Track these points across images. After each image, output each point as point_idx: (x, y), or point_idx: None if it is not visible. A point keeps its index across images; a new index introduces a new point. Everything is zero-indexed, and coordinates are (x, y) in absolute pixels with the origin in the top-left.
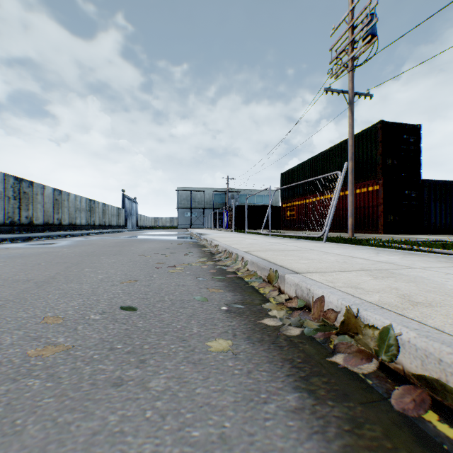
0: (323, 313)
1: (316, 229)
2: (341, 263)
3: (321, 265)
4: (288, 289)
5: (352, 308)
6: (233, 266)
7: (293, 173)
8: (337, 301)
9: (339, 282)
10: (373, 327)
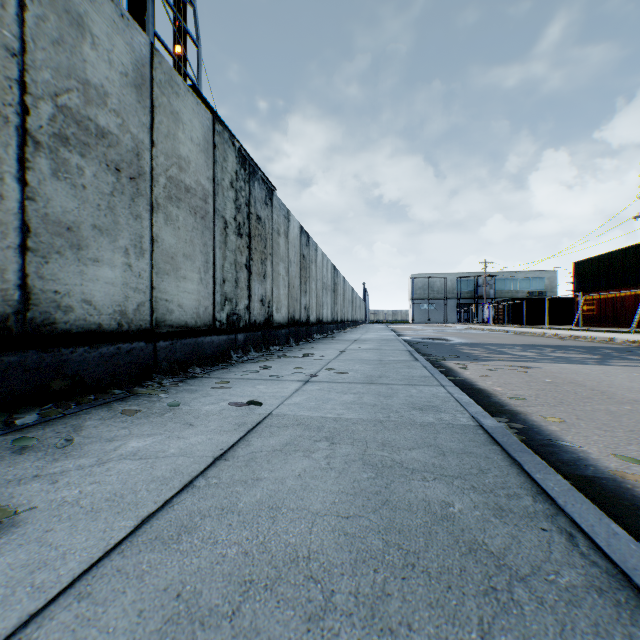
0: (627, 342)
1: (624, 326)
2: (635, 337)
3: (627, 337)
4: (617, 341)
5: (633, 340)
6: (585, 340)
7: (591, 263)
8: (630, 340)
9: (632, 338)
10: (636, 341)
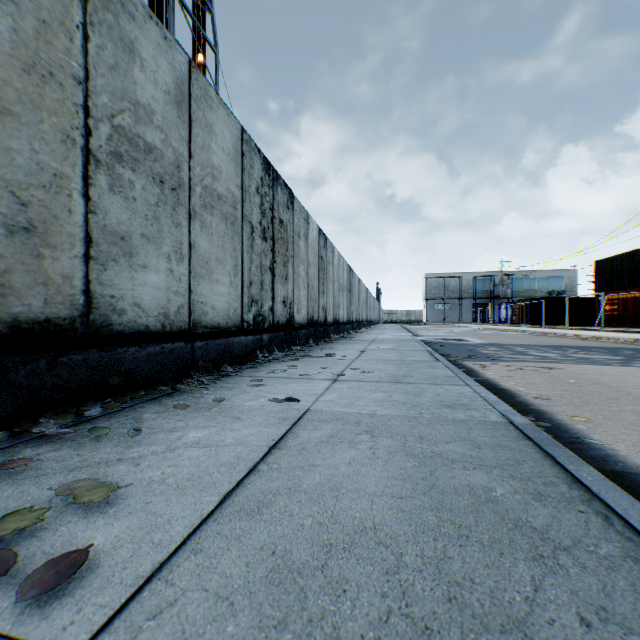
0: None
1: None
2: None
3: None
4: None
5: None
6: (607, 341)
7: (613, 262)
8: None
9: None
10: None
